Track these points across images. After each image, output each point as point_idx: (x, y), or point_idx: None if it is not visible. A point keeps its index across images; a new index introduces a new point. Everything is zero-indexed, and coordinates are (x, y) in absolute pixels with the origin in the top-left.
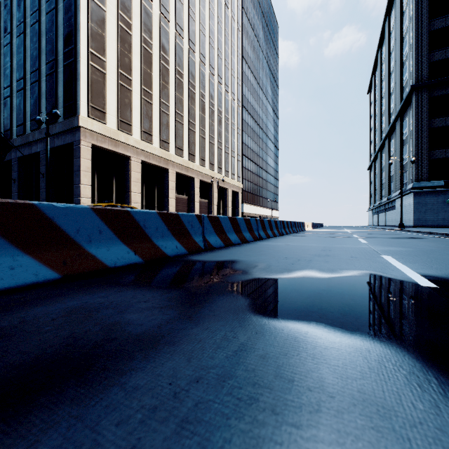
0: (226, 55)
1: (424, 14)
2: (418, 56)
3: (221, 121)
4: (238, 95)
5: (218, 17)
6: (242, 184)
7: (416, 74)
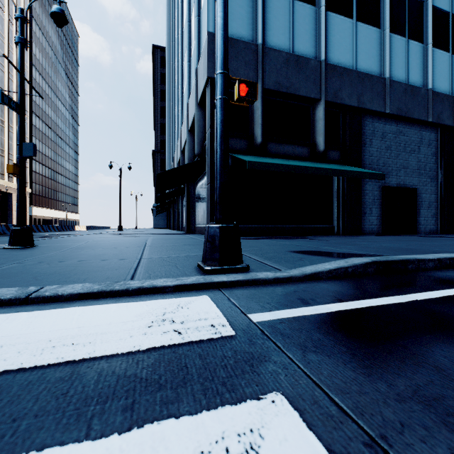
0: (11, 68)
1: (159, 113)
2: (156, 134)
3: (3, 130)
4: (26, 106)
5: (0, 33)
6: (31, 189)
7: (155, 144)
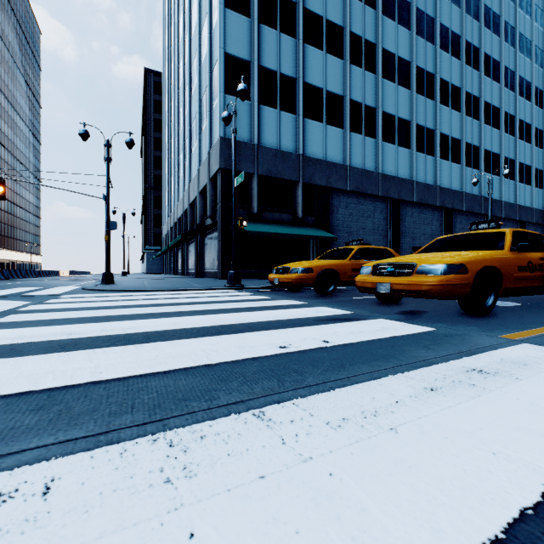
0: None
1: (152, 145)
2: (149, 169)
3: None
4: None
5: None
6: None
7: (148, 179)
